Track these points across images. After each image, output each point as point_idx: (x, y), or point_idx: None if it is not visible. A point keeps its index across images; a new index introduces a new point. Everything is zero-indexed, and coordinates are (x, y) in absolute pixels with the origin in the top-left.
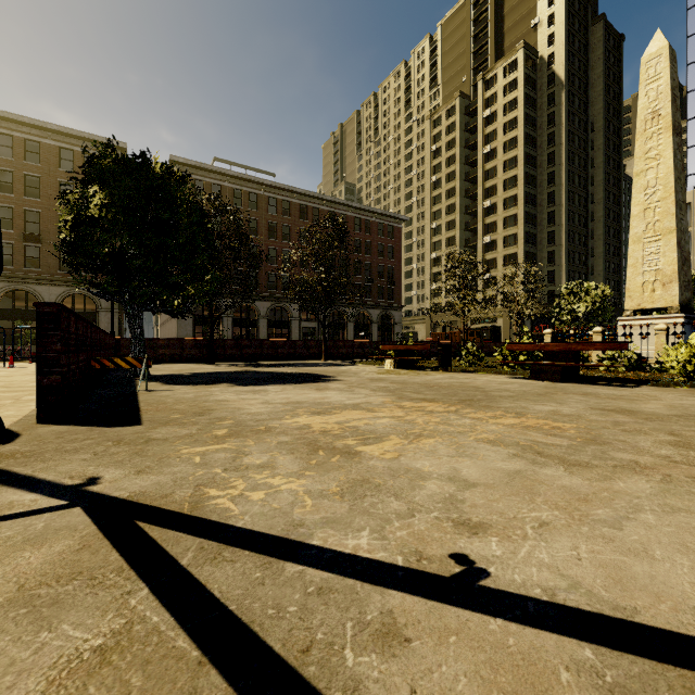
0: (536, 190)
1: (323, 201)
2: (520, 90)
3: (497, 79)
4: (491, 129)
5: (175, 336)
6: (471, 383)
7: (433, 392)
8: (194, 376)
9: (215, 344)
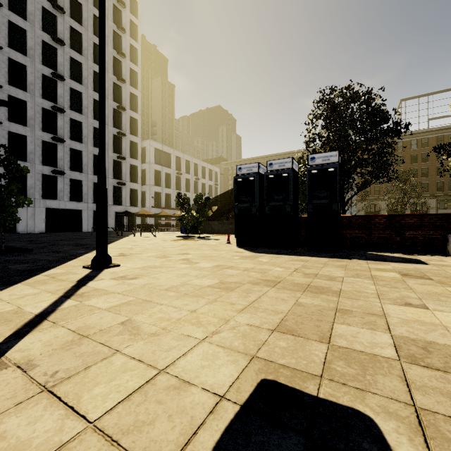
0: None
1: None
2: None
3: None
4: None
5: None
6: None
7: None
8: None
9: None
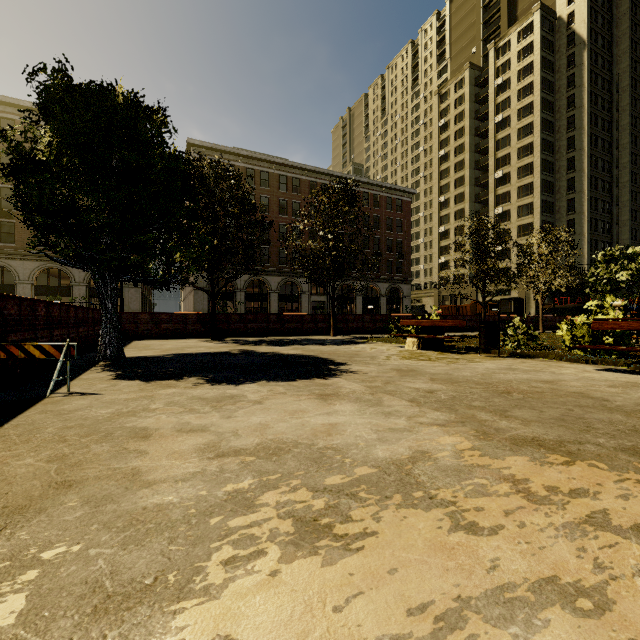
0: (554, 157)
1: (332, 177)
2: (536, 54)
3: (510, 46)
4: (503, 98)
5: (192, 310)
6: (565, 385)
7: (531, 413)
8: (173, 360)
9: (219, 319)
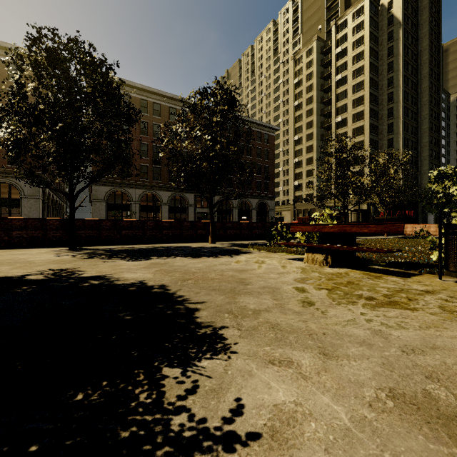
0: (378, 107)
1: None
2: (366, 29)
3: (347, 23)
4: (342, 62)
5: None
6: None
7: None
8: None
9: (87, 225)
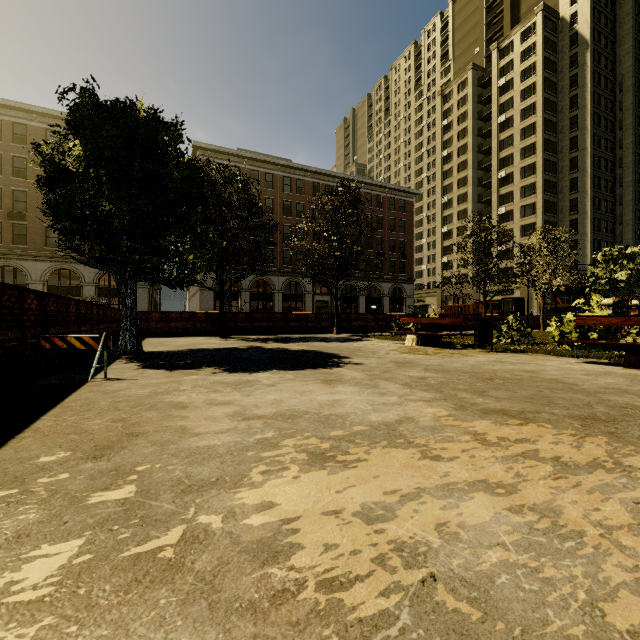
0: (557, 157)
1: (335, 178)
2: (539, 54)
3: (513, 46)
4: (506, 98)
5: (198, 309)
6: (544, 373)
7: (505, 393)
8: (188, 354)
9: (226, 317)
